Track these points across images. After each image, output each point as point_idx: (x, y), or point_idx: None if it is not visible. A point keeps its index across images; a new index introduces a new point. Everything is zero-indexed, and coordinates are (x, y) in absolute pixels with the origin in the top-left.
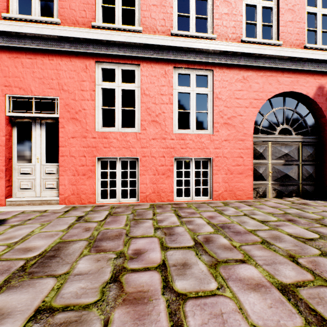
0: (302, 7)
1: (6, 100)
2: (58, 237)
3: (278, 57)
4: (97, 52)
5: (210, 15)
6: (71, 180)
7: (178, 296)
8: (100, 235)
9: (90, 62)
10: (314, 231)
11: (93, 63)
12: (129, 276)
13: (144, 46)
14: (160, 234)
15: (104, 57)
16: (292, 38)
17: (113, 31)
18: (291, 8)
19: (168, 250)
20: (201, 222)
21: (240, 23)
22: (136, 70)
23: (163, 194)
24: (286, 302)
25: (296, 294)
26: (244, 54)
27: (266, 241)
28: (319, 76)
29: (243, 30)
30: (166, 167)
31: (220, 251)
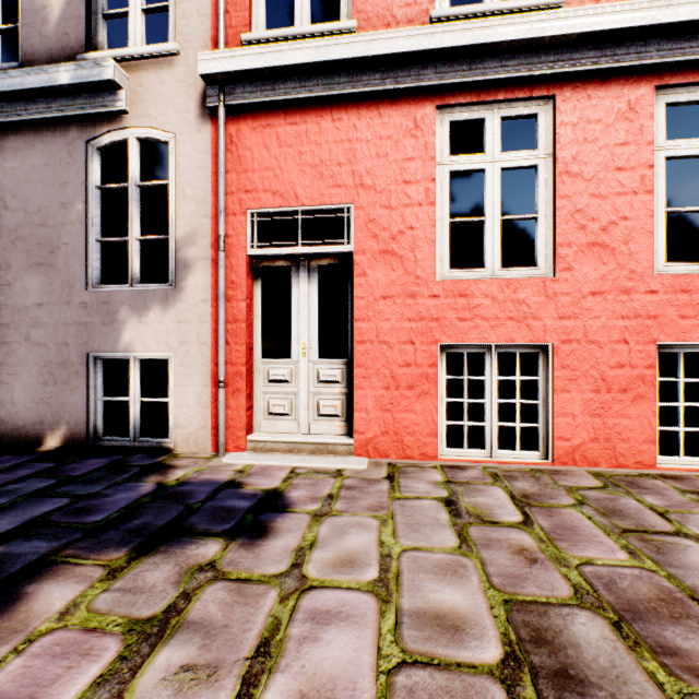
0: None
1: (247, 223)
2: (480, 580)
3: None
4: (446, 81)
5: None
6: (381, 399)
7: None
8: (607, 592)
9: (425, 110)
10: None
11: (431, 112)
12: None
13: (572, 43)
14: None
15: (459, 92)
16: None
17: (492, 19)
18: None
19: None
20: None
21: None
22: (540, 114)
23: (623, 447)
24: None
25: None
26: None
27: None
28: None
29: None
30: (633, 372)
31: None
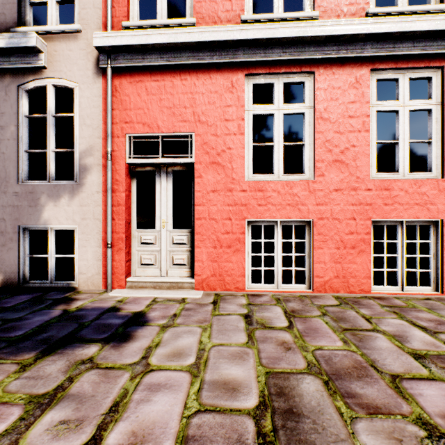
0: None
1: (126, 142)
2: (255, 361)
3: None
4: (250, 59)
5: None
6: (211, 254)
7: None
8: (326, 364)
9: (238, 76)
10: None
11: (242, 78)
12: None
13: (323, 41)
14: None
15: (258, 66)
16: None
17: (277, 23)
18: None
19: None
20: None
21: None
22: (306, 82)
23: (353, 281)
24: None
25: None
26: None
27: None
28: None
29: None
30: (358, 237)
31: None
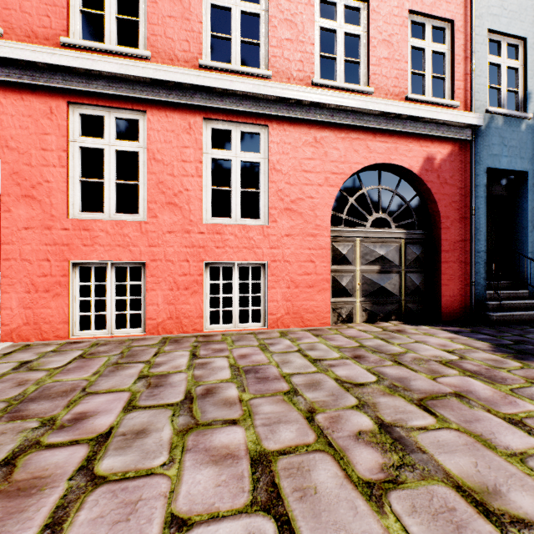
0: (403, 38)
1: None
2: None
3: (366, 112)
4: (71, 87)
5: (264, 40)
6: (24, 300)
7: (92, 480)
8: (37, 392)
9: (59, 102)
10: (376, 372)
11: (63, 105)
12: (36, 456)
13: (152, 83)
14: (140, 387)
15: (84, 96)
16: (388, 84)
17: (96, 55)
18: (387, 39)
19: (132, 411)
20: (221, 364)
21: (311, 56)
22: (140, 120)
23: (187, 321)
24: (247, 477)
25: (271, 465)
26: (315, 105)
27: (295, 390)
28: (427, 142)
29: (316, 67)
30: (192, 278)
31: (214, 409)
